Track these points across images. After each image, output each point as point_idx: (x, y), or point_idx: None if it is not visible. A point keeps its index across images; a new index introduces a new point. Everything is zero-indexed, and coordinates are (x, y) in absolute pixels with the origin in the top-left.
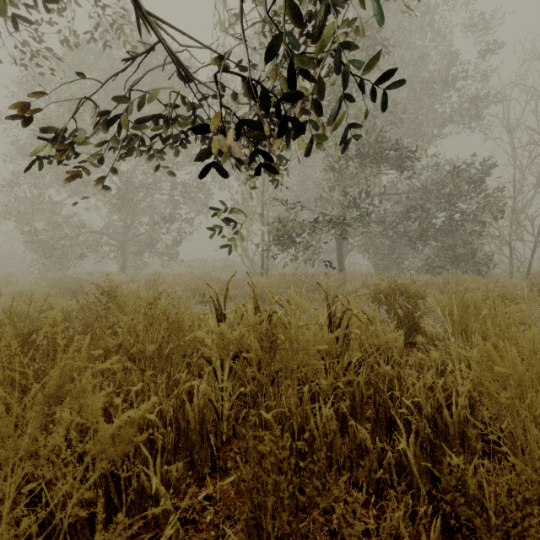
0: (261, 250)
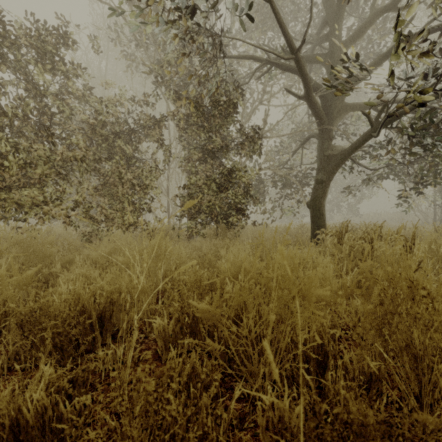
0: (433, 206)
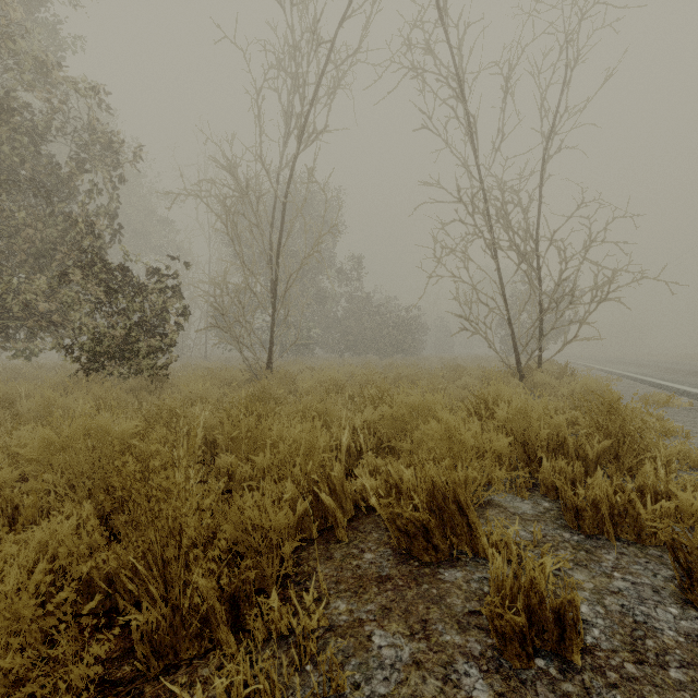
0: None
